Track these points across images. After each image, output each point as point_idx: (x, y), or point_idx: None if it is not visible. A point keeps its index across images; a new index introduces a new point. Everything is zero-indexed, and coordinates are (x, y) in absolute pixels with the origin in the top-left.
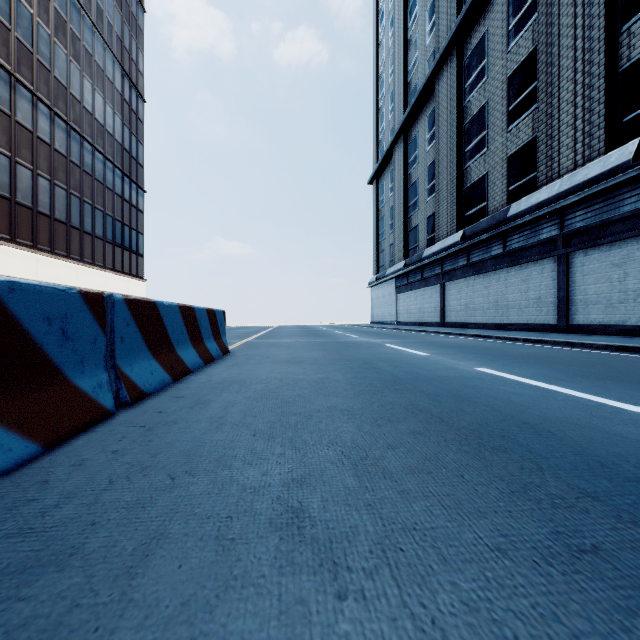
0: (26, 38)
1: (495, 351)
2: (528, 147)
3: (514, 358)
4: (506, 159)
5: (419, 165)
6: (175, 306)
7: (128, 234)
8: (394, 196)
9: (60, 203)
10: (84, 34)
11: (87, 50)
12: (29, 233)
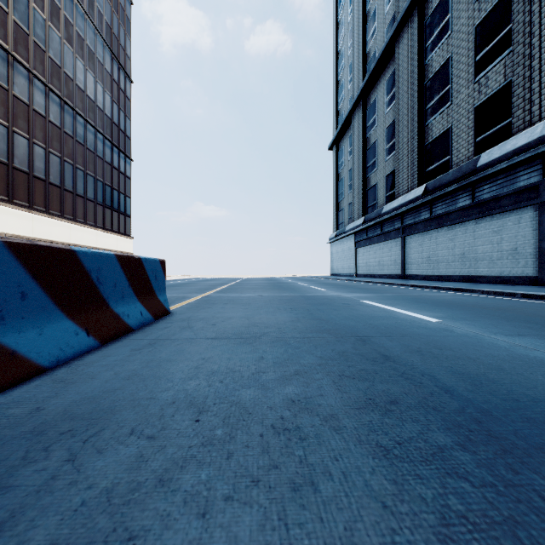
0: (23, 21)
1: (522, 314)
2: (499, 95)
3: None
4: (473, 110)
5: (378, 127)
6: None
7: (117, 197)
8: (353, 158)
9: (54, 169)
10: (77, 20)
11: (79, 34)
12: (25, 195)
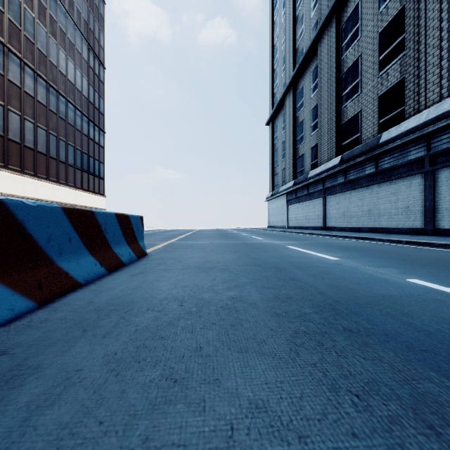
0: (16, 19)
1: (396, 254)
2: (396, 87)
3: (429, 264)
4: (377, 98)
5: (305, 109)
6: (54, 208)
7: (92, 163)
8: (285, 133)
9: (41, 140)
10: (60, 18)
11: (62, 29)
12: (18, 161)
